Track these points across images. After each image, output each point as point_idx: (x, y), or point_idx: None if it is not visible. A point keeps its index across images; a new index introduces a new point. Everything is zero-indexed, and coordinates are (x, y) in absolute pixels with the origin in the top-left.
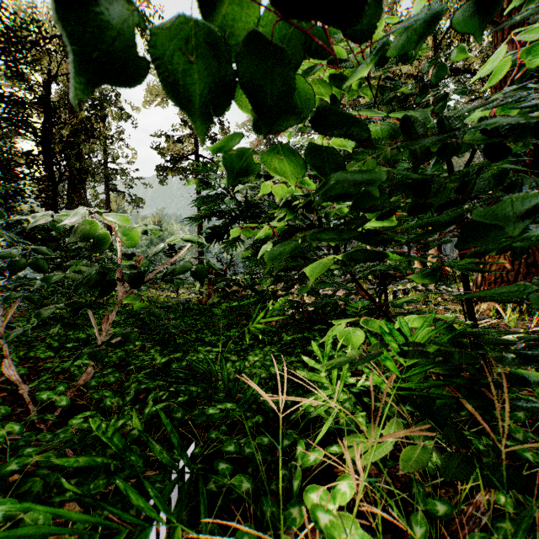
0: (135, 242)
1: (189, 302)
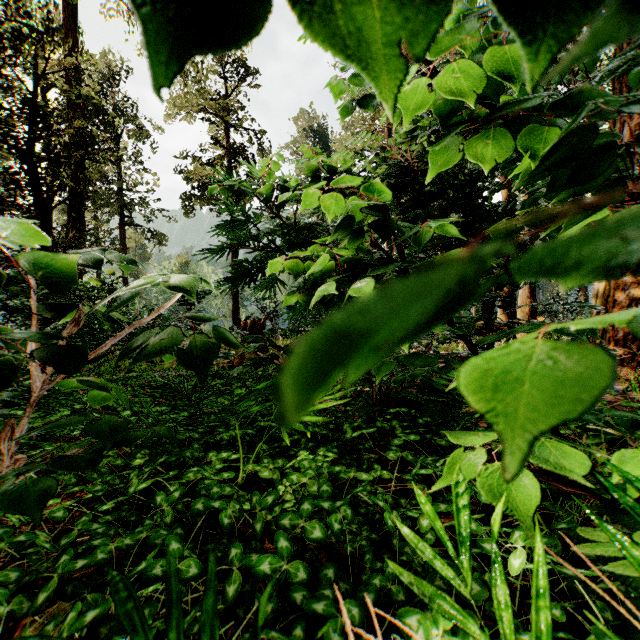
0: (59, 279)
1: (210, 369)
